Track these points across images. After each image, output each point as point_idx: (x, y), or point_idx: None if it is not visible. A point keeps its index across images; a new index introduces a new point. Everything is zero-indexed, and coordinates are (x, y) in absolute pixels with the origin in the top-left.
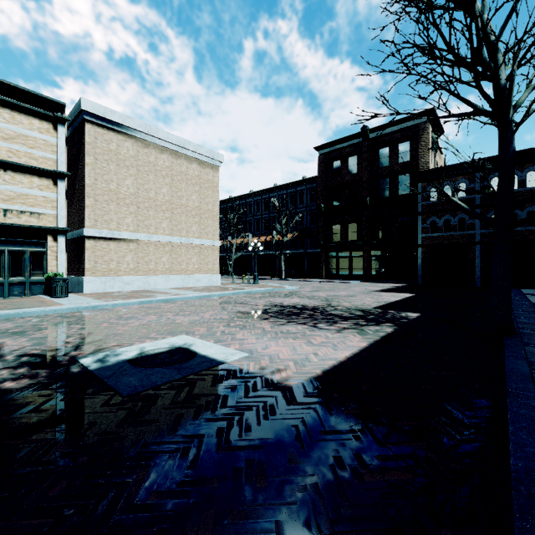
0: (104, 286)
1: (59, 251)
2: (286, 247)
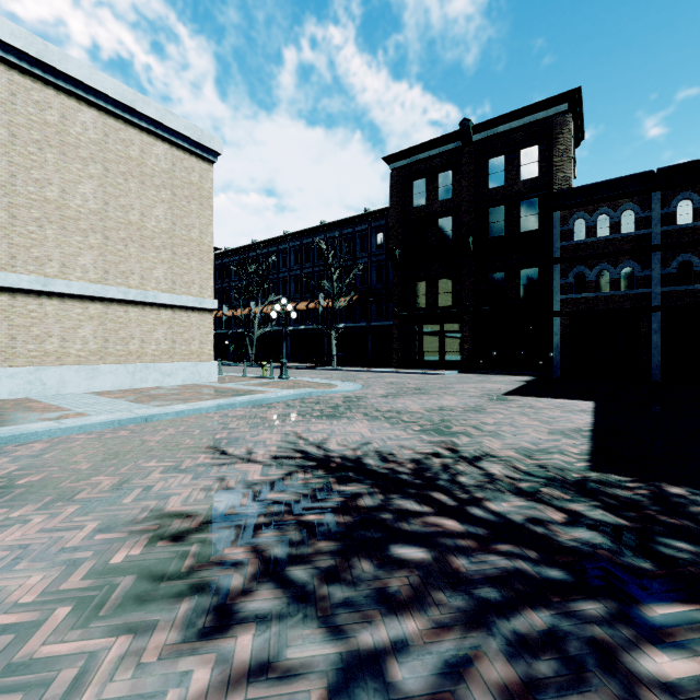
0: None
1: None
2: (339, 319)
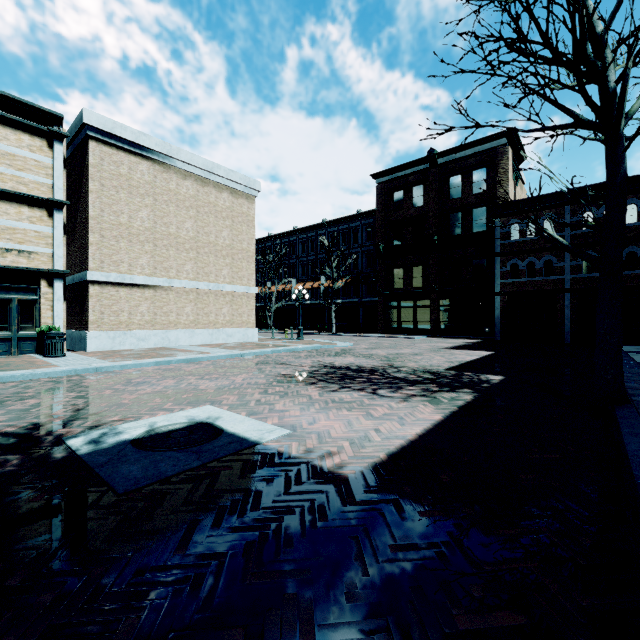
0: (112, 342)
1: (55, 299)
2: (337, 296)
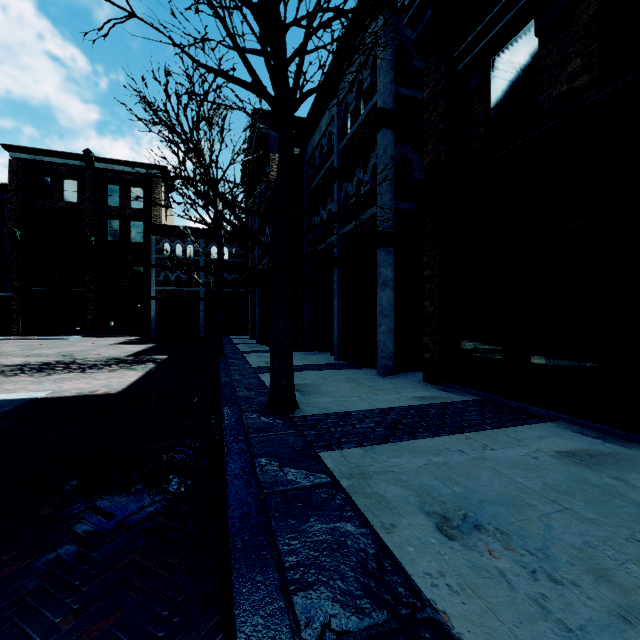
0: None
1: None
2: None
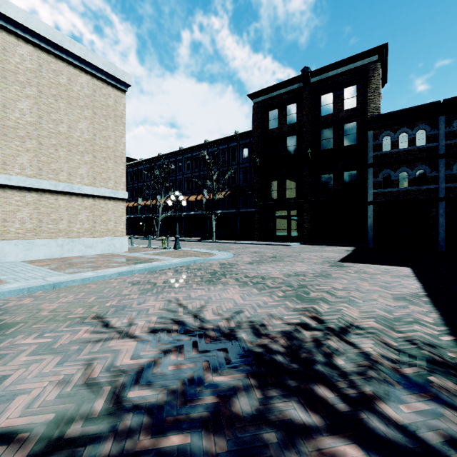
0: None
1: None
2: (217, 207)
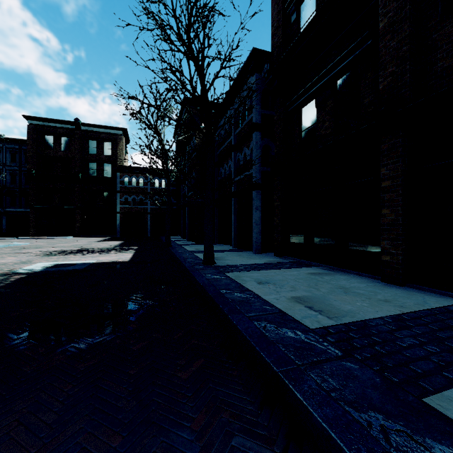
0: None
1: None
2: None
